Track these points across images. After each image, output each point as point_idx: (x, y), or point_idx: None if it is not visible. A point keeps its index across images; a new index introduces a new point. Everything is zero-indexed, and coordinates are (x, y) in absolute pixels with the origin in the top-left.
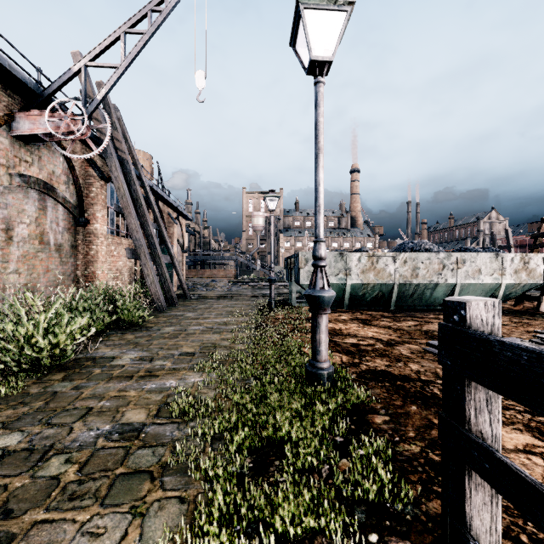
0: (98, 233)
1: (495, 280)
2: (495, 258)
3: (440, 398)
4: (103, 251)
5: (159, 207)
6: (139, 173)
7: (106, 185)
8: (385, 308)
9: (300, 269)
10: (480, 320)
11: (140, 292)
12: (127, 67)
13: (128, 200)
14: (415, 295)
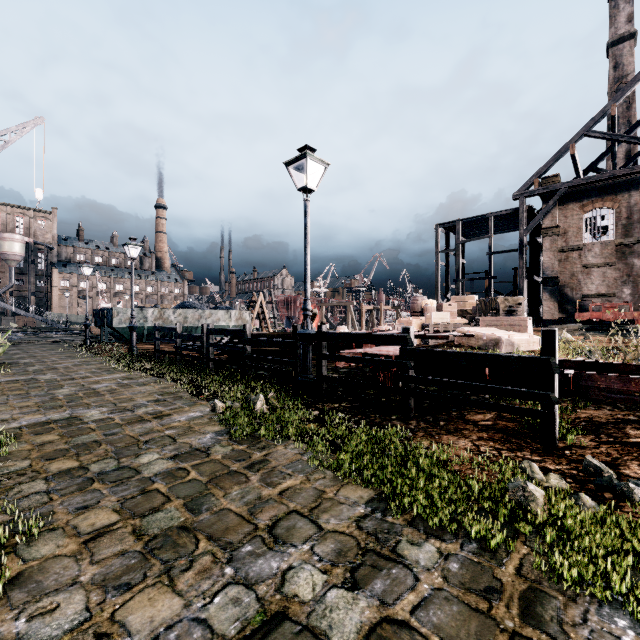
0: None
1: (227, 324)
2: (227, 313)
3: None
4: None
5: None
6: None
7: None
8: None
9: (114, 318)
10: (157, 325)
11: None
12: None
13: None
14: (187, 332)
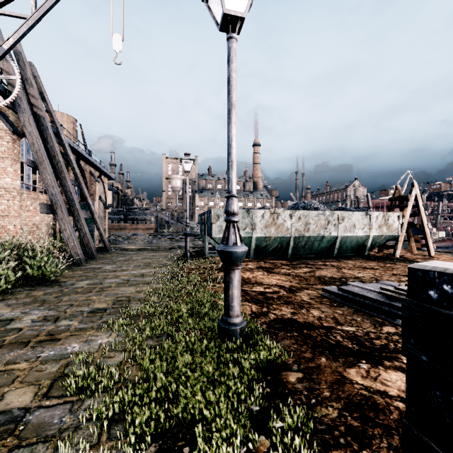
0: (9, 187)
1: (365, 233)
2: (365, 216)
3: (344, 346)
4: (15, 205)
5: (80, 166)
6: (58, 132)
7: (19, 140)
8: (283, 257)
9: (212, 224)
10: None
11: (59, 246)
12: (38, 20)
13: (44, 155)
14: (306, 245)
